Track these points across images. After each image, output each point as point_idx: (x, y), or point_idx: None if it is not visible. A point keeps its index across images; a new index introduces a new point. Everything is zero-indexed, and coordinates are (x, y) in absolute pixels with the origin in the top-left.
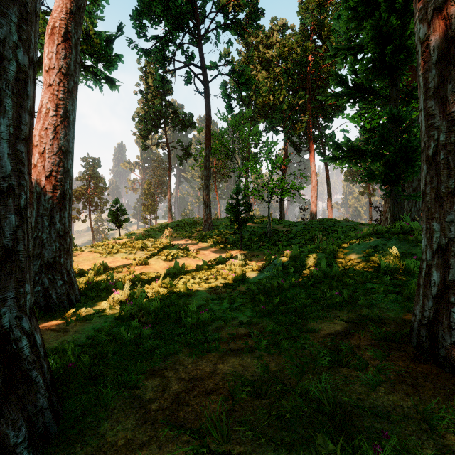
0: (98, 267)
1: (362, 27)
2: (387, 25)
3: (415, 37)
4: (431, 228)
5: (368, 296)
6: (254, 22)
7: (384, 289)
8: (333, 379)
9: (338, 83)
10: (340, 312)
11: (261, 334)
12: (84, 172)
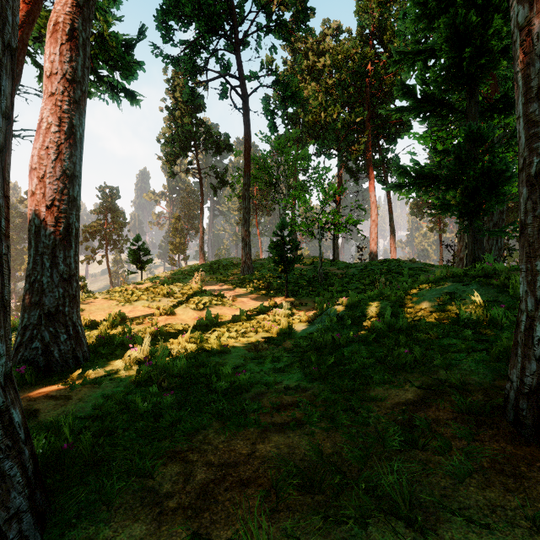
0: (114, 318)
1: (434, 27)
2: (465, 23)
3: (511, 23)
4: (533, 269)
5: (446, 355)
6: (302, 24)
7: (465, 346)
8: (407, 466)
9: (404, 95)
10: (411, 375)
11: (312, 403)
12: (101, 204)
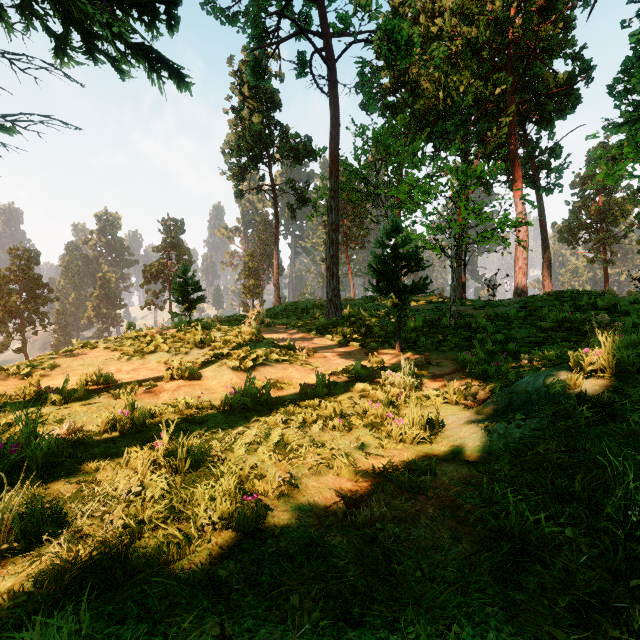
0: (89, 382)
1: None
2: None
3: None
4: None
5: None
6: None
7: None
8: None
9: None
10: None
11: None
12: (163, 240)
